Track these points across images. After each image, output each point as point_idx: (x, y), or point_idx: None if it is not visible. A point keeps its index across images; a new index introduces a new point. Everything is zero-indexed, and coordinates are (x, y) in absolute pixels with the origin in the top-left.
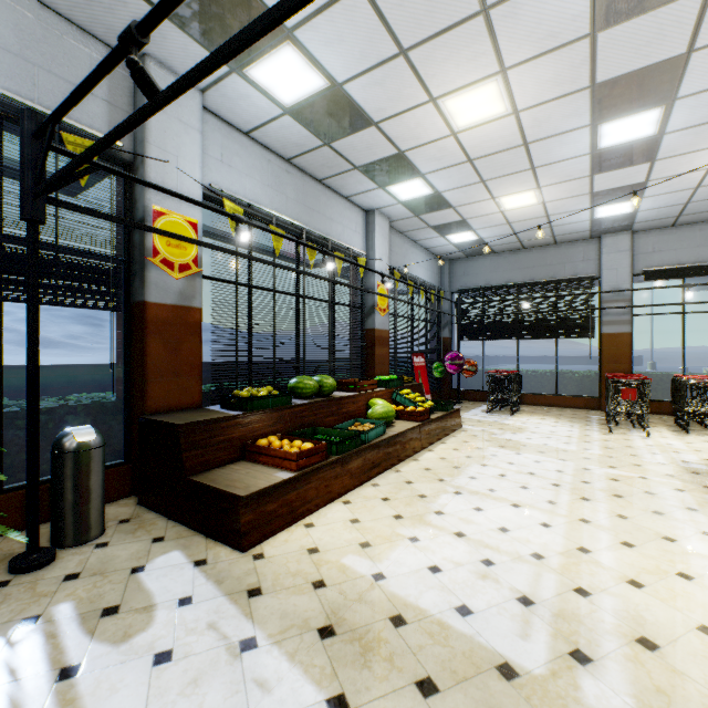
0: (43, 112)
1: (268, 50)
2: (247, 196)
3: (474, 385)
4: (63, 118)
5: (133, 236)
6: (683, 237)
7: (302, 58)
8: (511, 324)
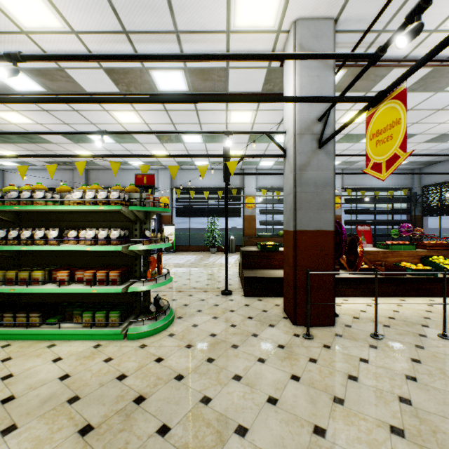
0: (230, 187)
1: (259, 163)
2: (270, 185)
3: None
4: (232, 187)
5: (243, 202)
6: None
7: (265, 162)
8: None
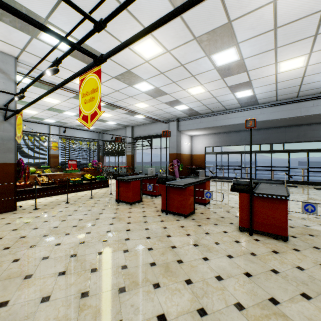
0: None
1: None
2: None
3: (108, 170)
4: None
5: None
6: (141, 128)
7: None
8: (112, 152)
